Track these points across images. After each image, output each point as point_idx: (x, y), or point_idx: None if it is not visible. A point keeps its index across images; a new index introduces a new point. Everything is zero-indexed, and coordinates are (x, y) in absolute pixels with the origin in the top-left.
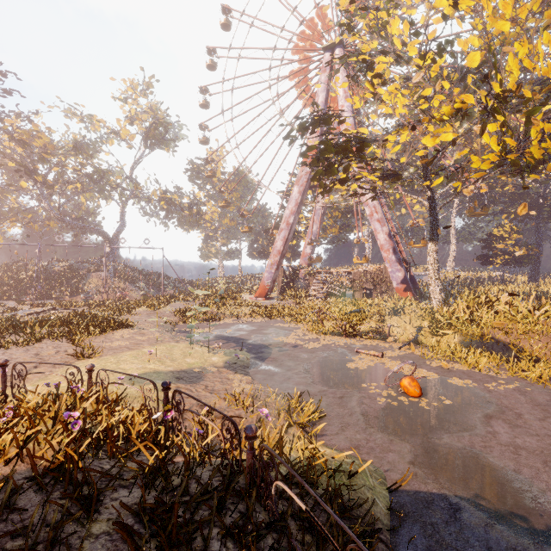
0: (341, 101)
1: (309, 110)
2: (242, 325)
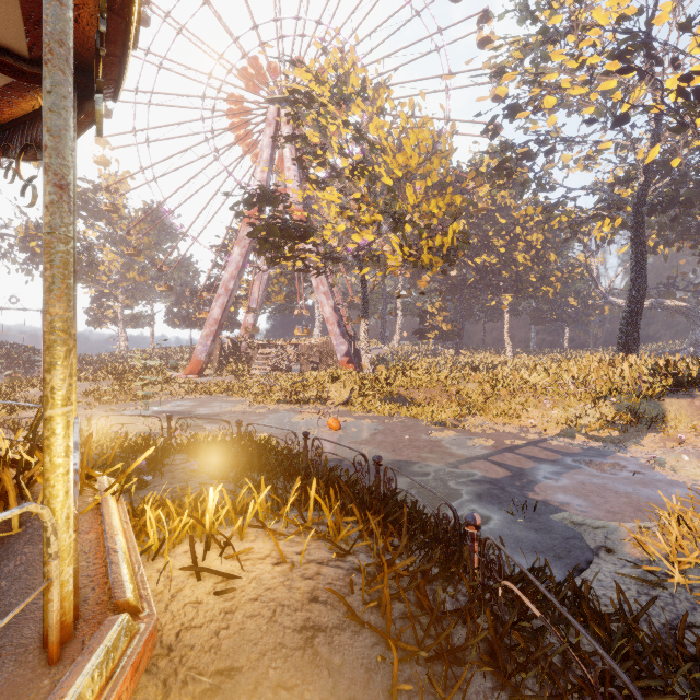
0: (287, 163)
1: (252, 161)
2: (180, 402)
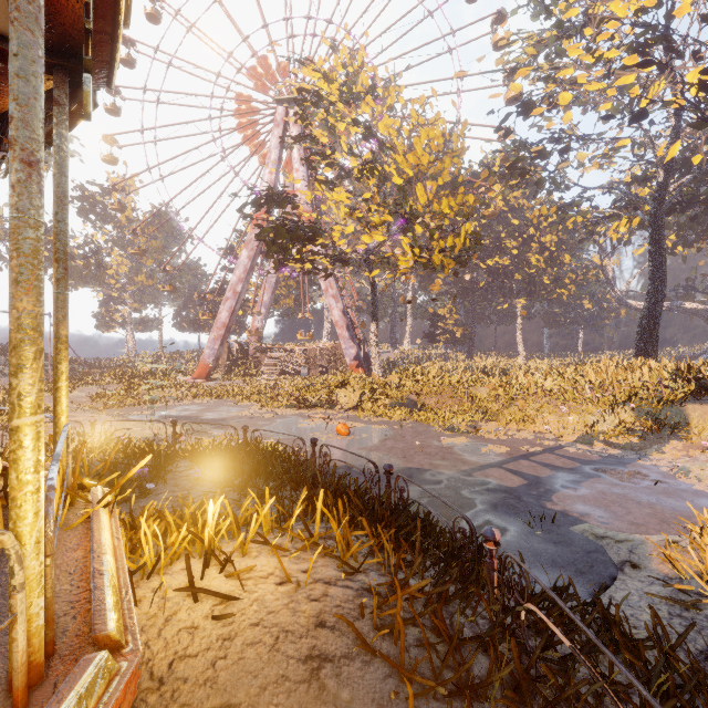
0: (296, 164)
1: (260, 162)
2: (187, 406)
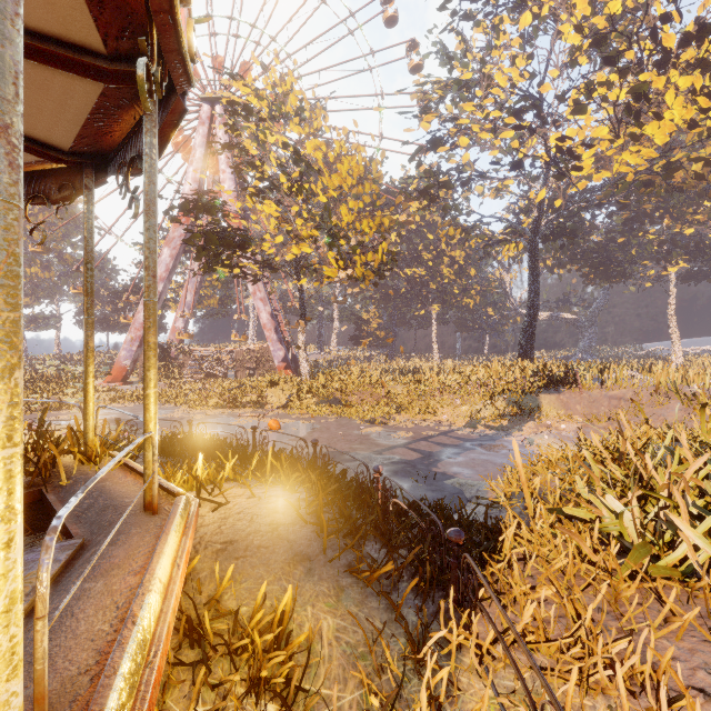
0: (222, 165)
1: (183, 158)
2: (108, 410)
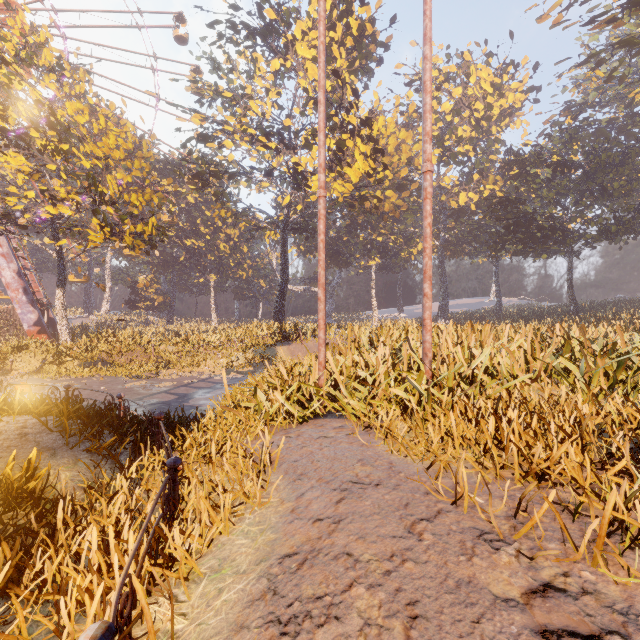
0: None
1: None
2: None
